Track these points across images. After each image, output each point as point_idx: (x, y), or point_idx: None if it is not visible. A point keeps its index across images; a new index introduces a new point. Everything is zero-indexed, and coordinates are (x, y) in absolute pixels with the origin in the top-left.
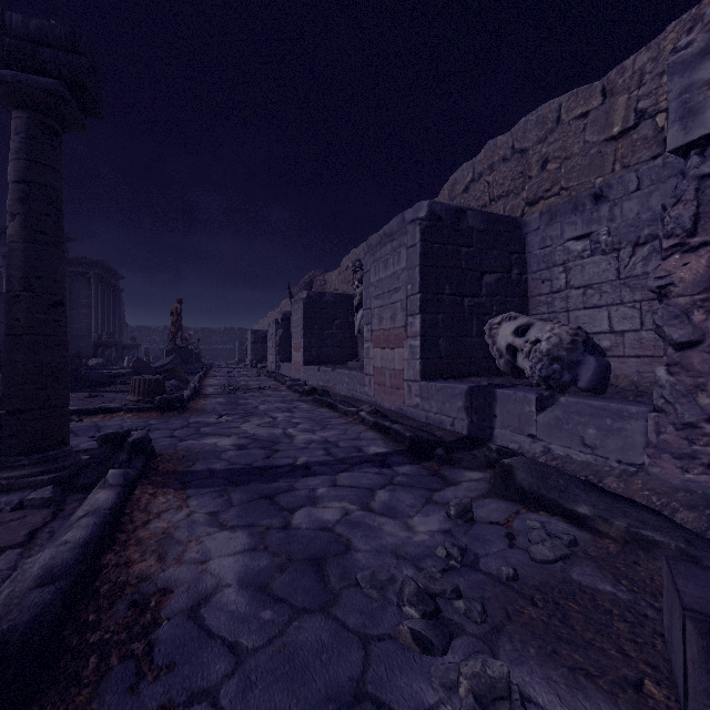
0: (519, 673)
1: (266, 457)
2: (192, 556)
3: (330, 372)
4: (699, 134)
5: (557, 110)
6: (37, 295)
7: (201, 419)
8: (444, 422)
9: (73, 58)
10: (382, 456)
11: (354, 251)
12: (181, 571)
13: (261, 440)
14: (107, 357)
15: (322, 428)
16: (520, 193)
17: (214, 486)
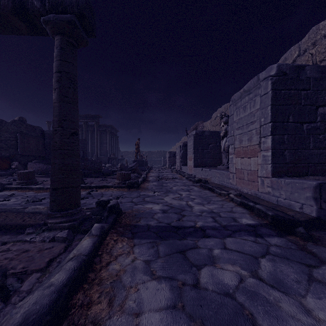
0: None
1: (178, 219)
2: (130, 304)
3: (208, 171)
4: None
5: None
6: (64, 129)
7: (145, 193)
8: (293, 205)
9: (79, 1)
10: (252, 227)
11: (219, 109)
12: (121, 322)
13: (174, 208)
14: (112, 163)
15: (207, 203)
16: None
17: (149, 238)
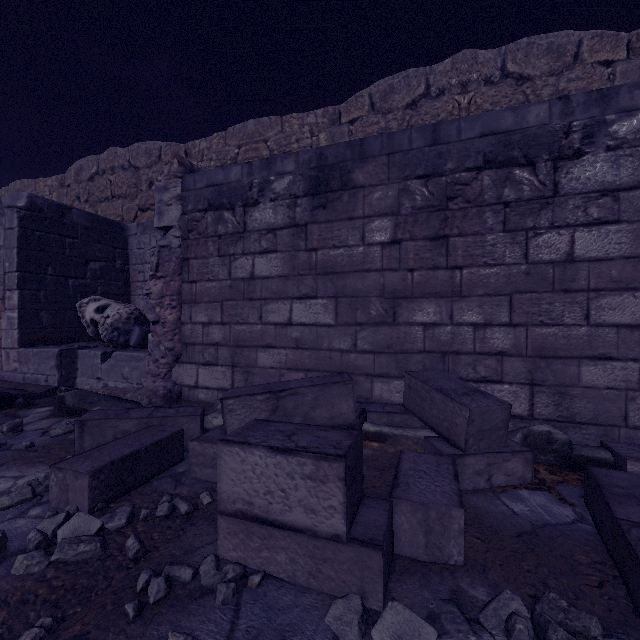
0: (5, 472)
1: None
2: None
3: None
4: (164, 225)
5: (159, 150)
6: None
7: None
8: (40, 379)
9: None
10: None
11: None
12: None
13: None
14: None
15: None
16: (135, 199)
17: None
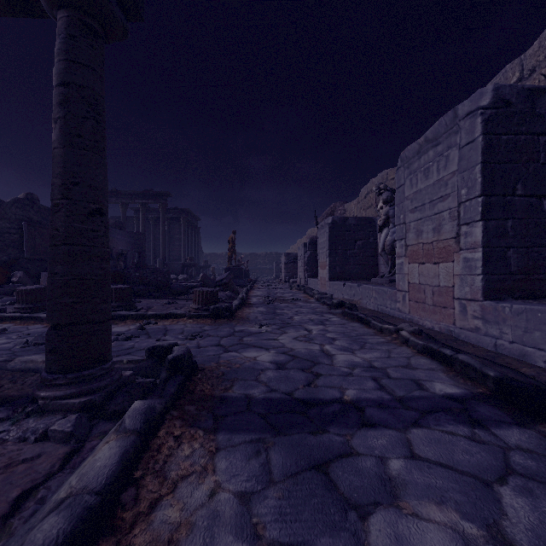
0: None
1: (307, 384)
2: None
3: (355, 287)
4: None
5: None
6: (74, 203)
7: (244, 328)
8: (530, 355)
9: None
10: (458, 401)
11: (372, 180)
12: None
13: (299, 359)
14: (189, 274)
15: (360, 347)
16: None
17: (250, 430)
